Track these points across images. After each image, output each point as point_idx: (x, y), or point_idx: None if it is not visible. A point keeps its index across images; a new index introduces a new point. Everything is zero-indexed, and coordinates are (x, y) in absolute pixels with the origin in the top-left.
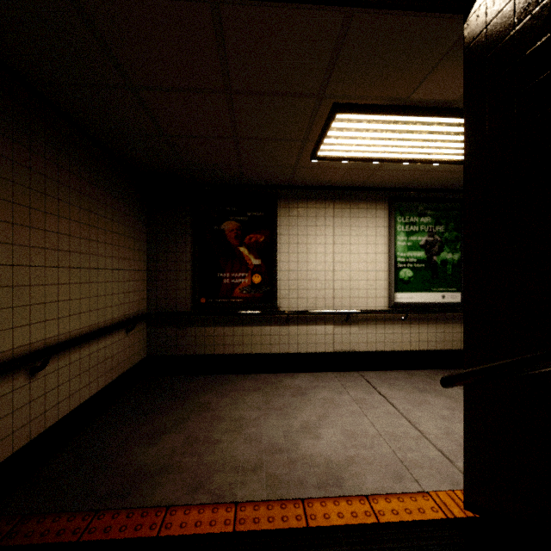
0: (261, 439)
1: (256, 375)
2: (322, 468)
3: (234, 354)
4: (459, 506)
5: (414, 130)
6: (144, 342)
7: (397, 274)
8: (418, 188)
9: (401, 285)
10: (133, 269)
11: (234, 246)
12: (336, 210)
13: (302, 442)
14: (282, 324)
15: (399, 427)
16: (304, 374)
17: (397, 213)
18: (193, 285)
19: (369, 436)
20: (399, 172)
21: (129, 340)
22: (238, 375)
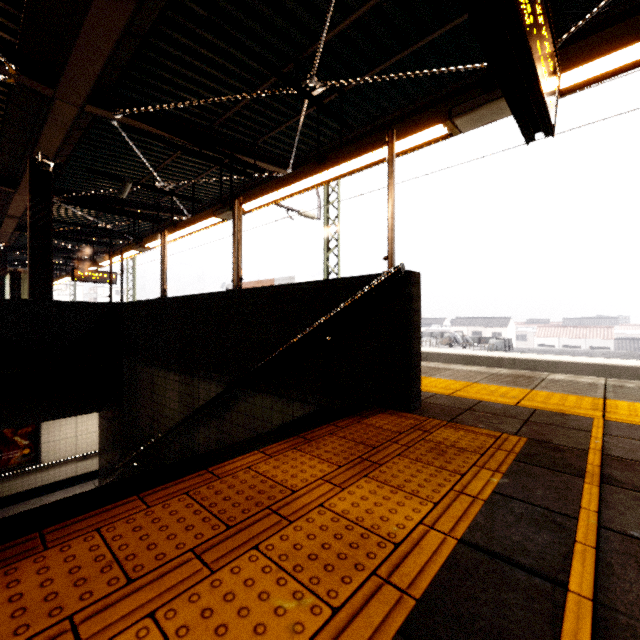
0: None
1: (26, 502)
2: None
3: (10, 495)
4: None
5: None
6: None
7: None
8: None
9: None
10: None
11: (10, 438)
12: None
13: None
14: (44, 470)
15: None
16: (58, 492)
17: None
18: None
19: None
20: None
21: None
22: (13, 506)
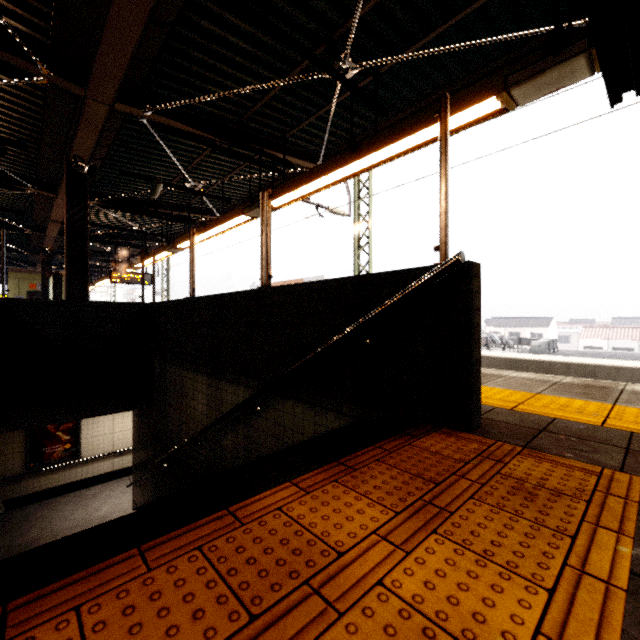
0: (76, 519)
1: (67, 495)
2: (101, 518)
3: (53, 488)
4: None
5: None
6: None
7: None
8: None
9: None
10: None
11: (53, 433)
12: None
13: (94, 514)
14: (84, 465)
15: None
16: (97, 486)
17: None
18: (25, 459)
19: (121, 504)
20: None
21: None
22: (56, 498)
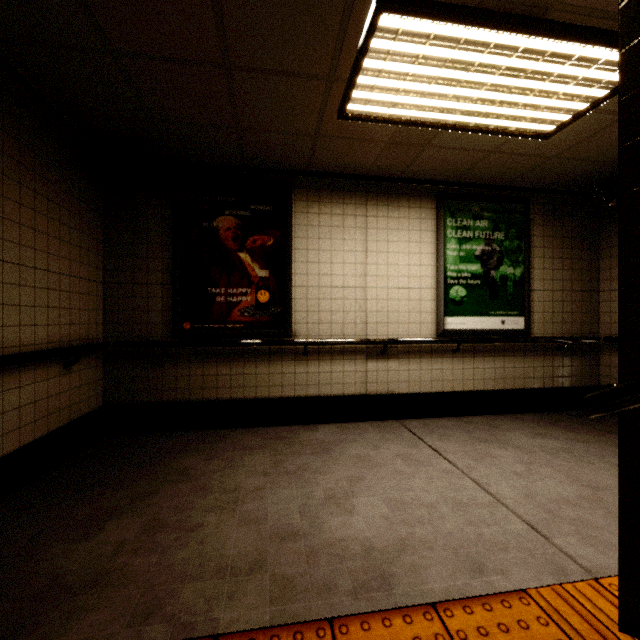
0: (265, 519)
1: (262, 429)
2: (359, 561)
3: (232, 400)
4: (577, 612)
5: (487, 63)
6: (98, 385)
7: (447, 292)
8: (473, 182)
9: (452, 307)
10: (77, 276)
11: (232, 251)
12: (369, 207)
13: (328, 521)
14: (298, 358)
15: (462, 490)
16: (327, 426)
17: (447, 213)
18: (172, 304)
19: (424, 506)
20: (454, 153)
21: (70, 380)
22: (238, 429)
